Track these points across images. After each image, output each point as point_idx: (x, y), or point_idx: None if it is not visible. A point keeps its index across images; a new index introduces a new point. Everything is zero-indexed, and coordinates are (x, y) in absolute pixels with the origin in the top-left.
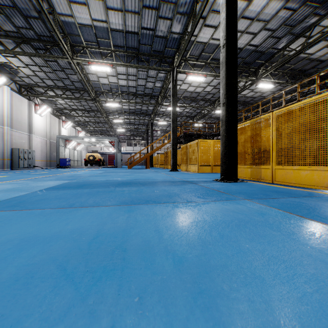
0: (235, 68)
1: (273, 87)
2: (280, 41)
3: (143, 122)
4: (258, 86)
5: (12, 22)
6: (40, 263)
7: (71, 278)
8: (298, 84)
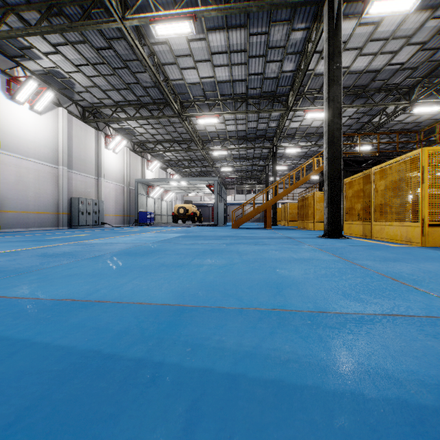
0: None
1: None
2: None
3: (259, 154)
4: None
5: None
6: None
7: None
8: None
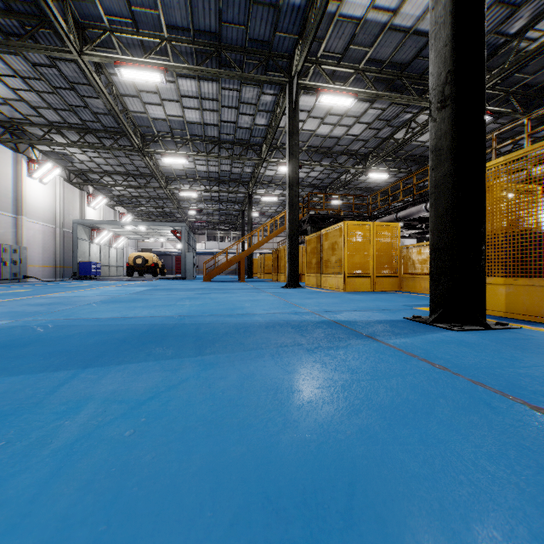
0: None
1: None
2: (516, 15)
3: (235, 198)
4: None
5: None
6: None
7: None
8: None
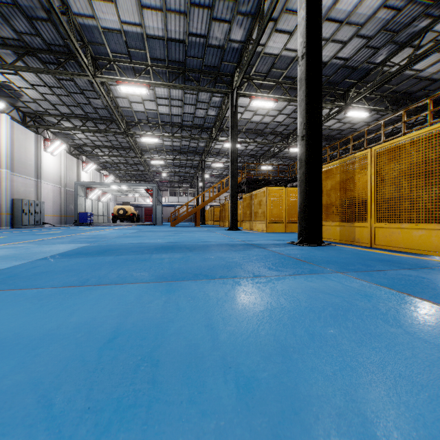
0: (319, 87)
1: (368, 116)
2: (378, 52)
3: (191, 164)
4: (348, 114)
5: (11, 26)
6: (12, 390)
7: (57, 425)
8: (403, 111)
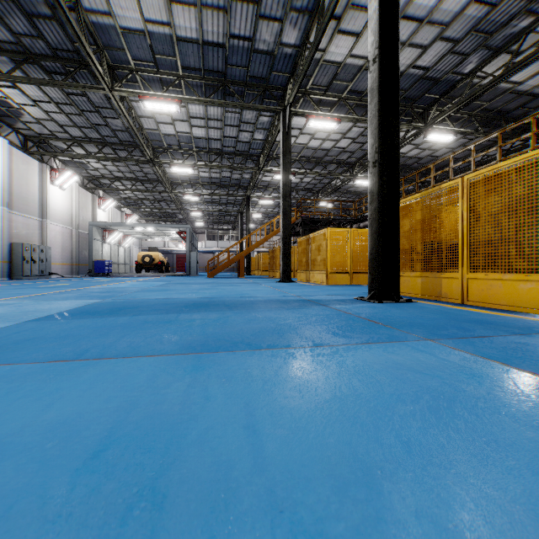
0: (395, 99)
1: (453, 141)
2: (467, 60)
3: (234, 200)
4: (428, 138)
5: (7, 26)
6: None
7: None
8: (499, 132)
